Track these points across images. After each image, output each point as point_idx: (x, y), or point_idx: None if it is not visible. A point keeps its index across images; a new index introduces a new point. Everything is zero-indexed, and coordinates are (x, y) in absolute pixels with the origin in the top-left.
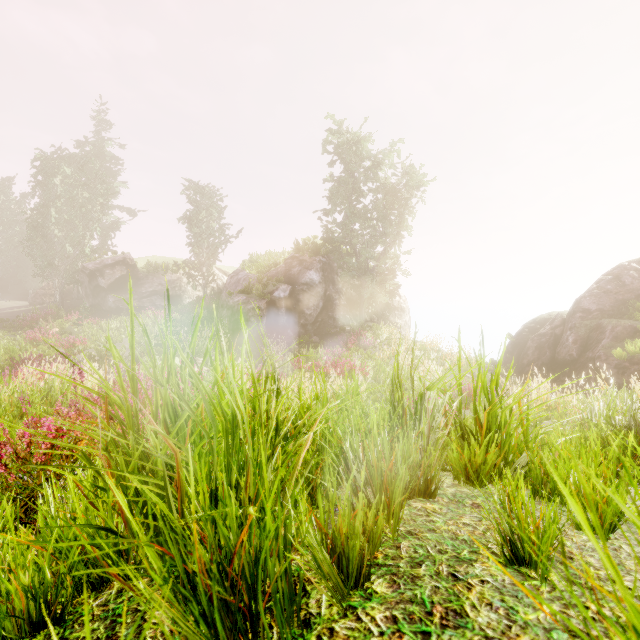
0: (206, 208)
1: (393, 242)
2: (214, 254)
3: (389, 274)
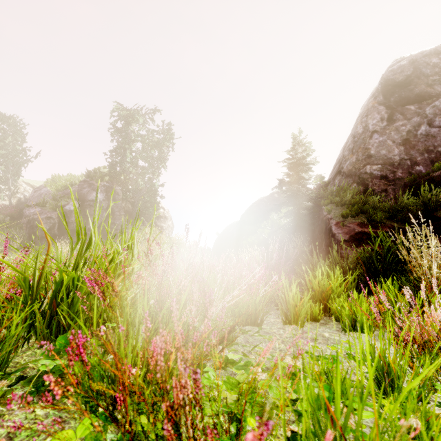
0: (12, 134)
1: (155, 176)
2: (20, 172)
3: (154, 196)
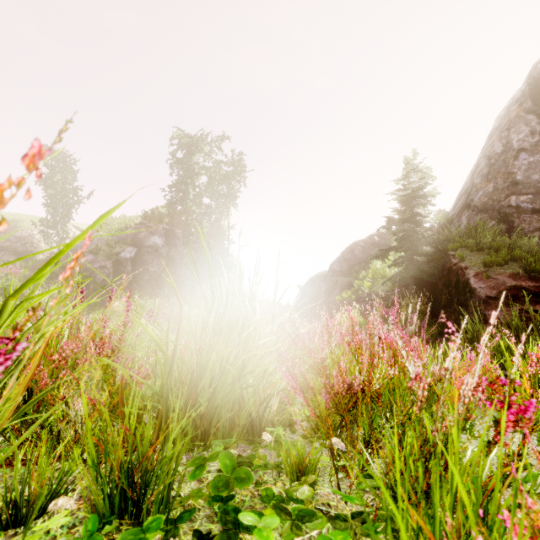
0: (61, 171)
1: (223, 216)
2: (69, 214)
3: (221, 240)
